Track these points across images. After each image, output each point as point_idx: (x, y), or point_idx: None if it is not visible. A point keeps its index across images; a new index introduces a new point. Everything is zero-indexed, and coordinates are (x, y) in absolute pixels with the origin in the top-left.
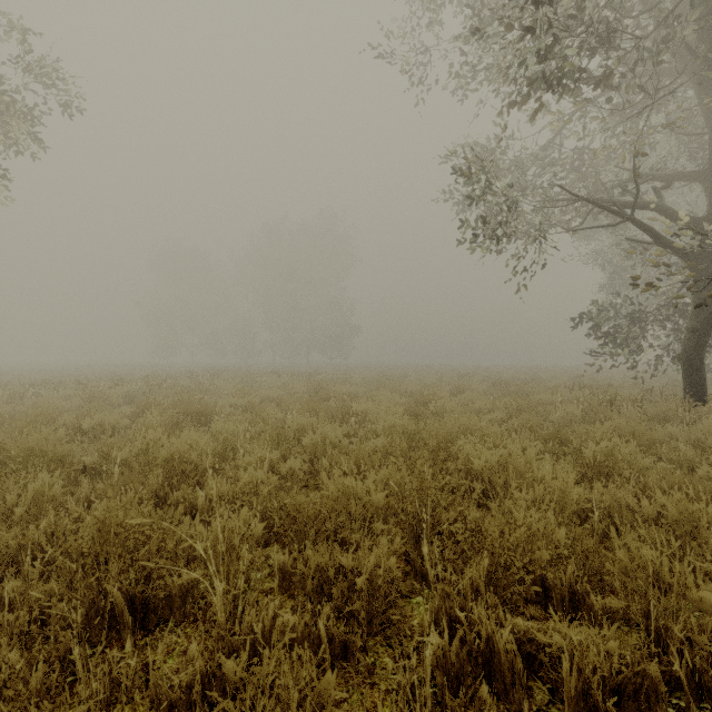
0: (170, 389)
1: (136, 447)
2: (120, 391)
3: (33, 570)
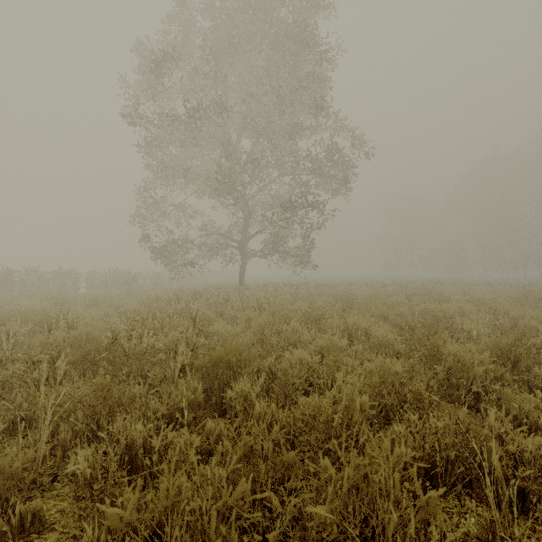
0: (416, 289)
1: (422, 307)
2: (388, 289)
3: (422, 321)
